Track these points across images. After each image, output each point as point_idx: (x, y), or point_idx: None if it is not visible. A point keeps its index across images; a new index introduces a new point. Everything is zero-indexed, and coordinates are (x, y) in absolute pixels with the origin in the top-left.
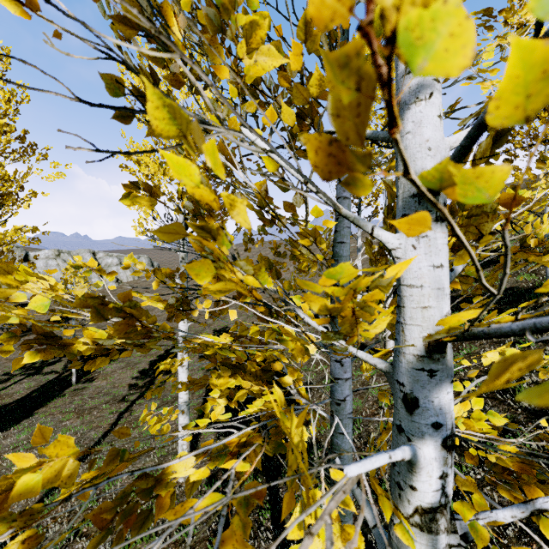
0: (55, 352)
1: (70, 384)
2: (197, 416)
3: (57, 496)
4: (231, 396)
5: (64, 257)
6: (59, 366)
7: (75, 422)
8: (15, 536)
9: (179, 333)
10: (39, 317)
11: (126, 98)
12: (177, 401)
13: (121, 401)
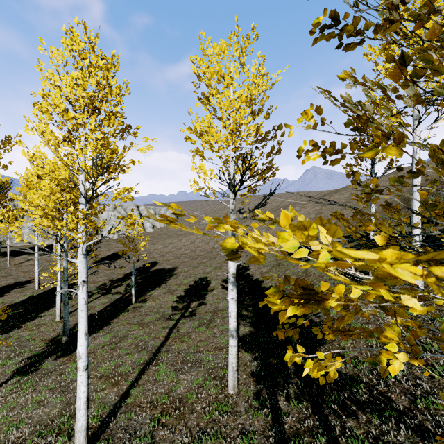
0: (312, 306)
1: (131, 303)
2: None
3: (138, 389)
4: (413, 353)
5: (119, 210)
6: (121, 289)
7: (139, 332)
8: (116, 416)
9: (230, 271)
10: (105, 252)
11: (193, 83)
12: (212, 324)
13: (168, 319)
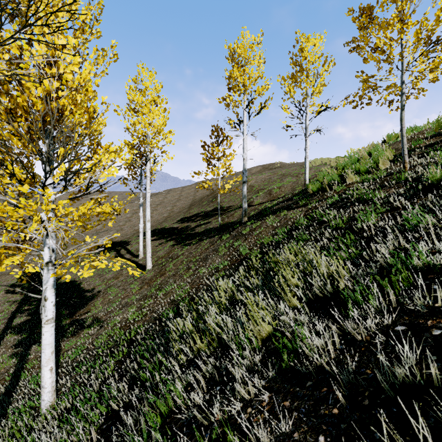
0: None
1: None
2: (1, 330)
3: None
4: None
5: None
6: None
7: None
8: None
9: None
10: None
11: None
12: None
13: None
